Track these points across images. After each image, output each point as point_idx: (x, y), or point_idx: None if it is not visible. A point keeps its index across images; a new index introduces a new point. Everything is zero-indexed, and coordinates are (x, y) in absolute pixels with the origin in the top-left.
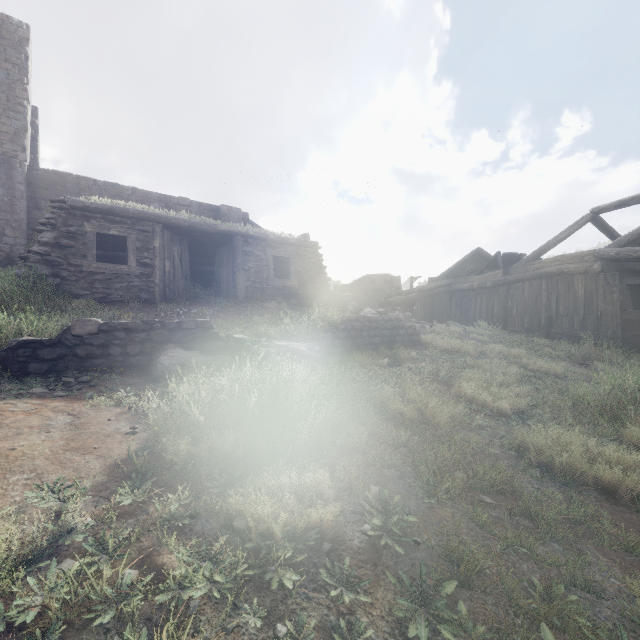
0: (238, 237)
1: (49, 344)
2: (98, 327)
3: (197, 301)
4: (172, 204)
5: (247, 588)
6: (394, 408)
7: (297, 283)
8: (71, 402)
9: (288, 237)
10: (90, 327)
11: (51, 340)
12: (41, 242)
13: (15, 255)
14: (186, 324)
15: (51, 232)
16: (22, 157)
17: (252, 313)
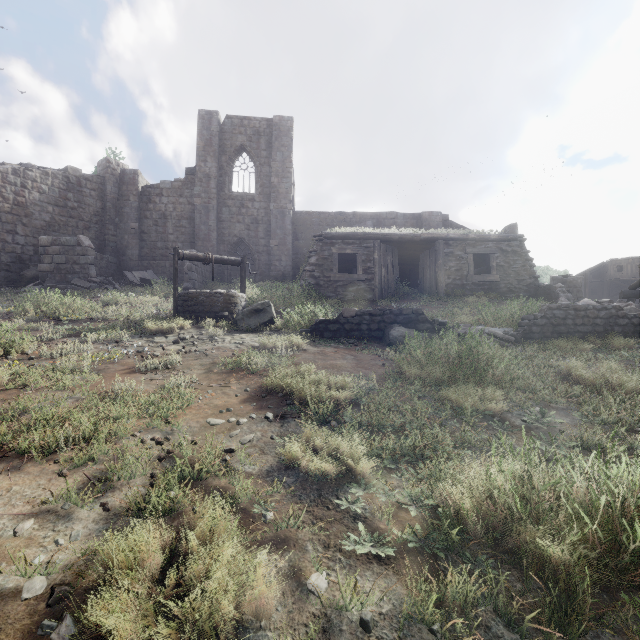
0: (439, 241)
1: (332, 322)
2: (355, 313)
3: (405, 298)
4: (381, 219)
5: (451, 420)
6: (577, 375)
7: (498, 277)
8: (349, 351)
9: (489, 234)
10: (351, 313)
11: (333, 320)
12: (310, 264)
13: (286, 273)
14: (405, 311)
15: (315, 256)
16: (289, 207)
17: (452, 306)
